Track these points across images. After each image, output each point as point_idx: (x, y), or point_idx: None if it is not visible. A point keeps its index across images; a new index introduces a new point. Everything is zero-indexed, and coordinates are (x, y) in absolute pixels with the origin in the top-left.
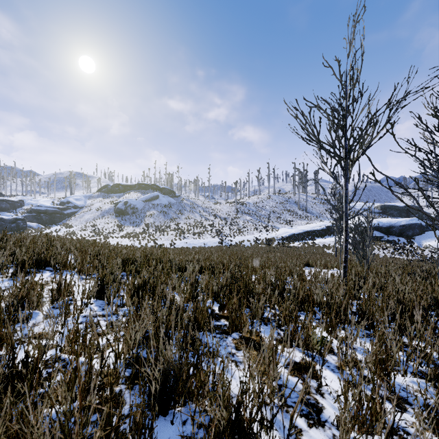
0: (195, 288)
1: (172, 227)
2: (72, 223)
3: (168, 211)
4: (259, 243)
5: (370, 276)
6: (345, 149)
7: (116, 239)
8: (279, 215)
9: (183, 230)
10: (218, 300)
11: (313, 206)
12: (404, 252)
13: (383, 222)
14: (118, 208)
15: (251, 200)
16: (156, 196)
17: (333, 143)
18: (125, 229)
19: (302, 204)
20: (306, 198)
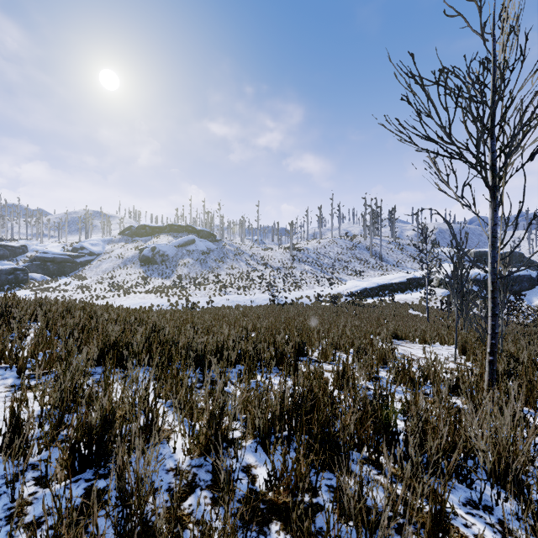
0: (215, 430)
1: (211, 279)
2: (86, 274)
3: (206, 259)
4: (321, 300)
5: (517, 369)
6: (492, 154)
7: (139, 294)
8: (346, 264)
9: (225, 283)
10: (265, 447)
11: (389, 253)
12: (511, 312)
13: (481, 273)
14: (143, 256)
15: (310, 245)
16: (191, 240)
17: (477, 139)
18: (151, 282)
19: (374, 250)
20: (380, 243)
